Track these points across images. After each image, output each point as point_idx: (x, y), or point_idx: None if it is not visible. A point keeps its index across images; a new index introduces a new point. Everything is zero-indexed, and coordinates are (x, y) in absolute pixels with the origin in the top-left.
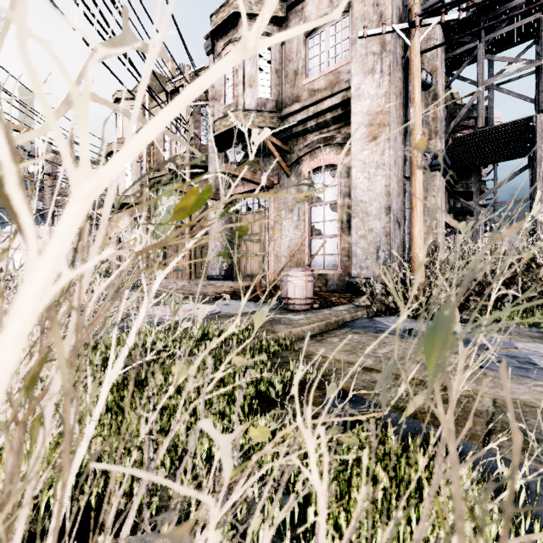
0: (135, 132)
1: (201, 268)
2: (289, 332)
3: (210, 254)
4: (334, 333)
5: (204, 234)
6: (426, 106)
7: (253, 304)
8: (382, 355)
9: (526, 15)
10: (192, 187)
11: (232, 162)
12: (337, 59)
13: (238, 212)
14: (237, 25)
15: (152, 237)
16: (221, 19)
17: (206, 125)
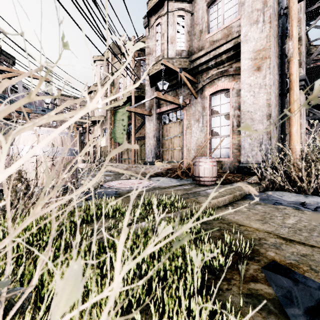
0: (103, 79)
1: (141, 157)
2: (209, 202)
3: (146, 149)
4: (240, 203)
5: (142, 137)
6: None
7: (175, 180)
8: (292, 225)
9: None
10: (136, 108)
11: (161, 90)
12: (229, 19)
13: (163, 123)
14: (163, 6)
15: (112, 139)
16: (154, 3)
17: (144, 71)
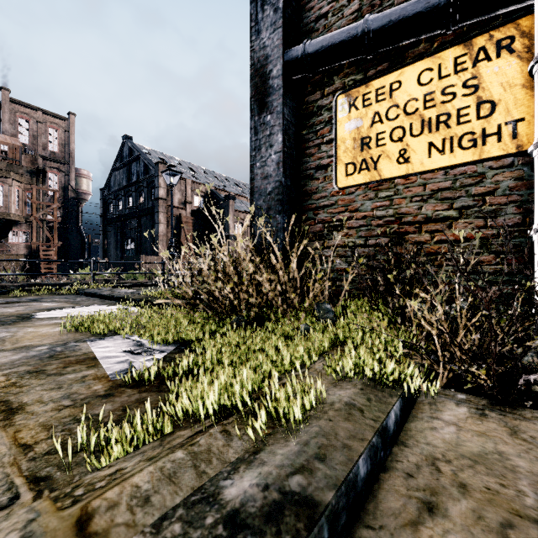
0: None
1: None
2: None
3: None
4: None
5: None
6: None
7: None
8: None
9: None
10: None
11: None
12: None
13: None
14: None
15: None
16: None
17: None
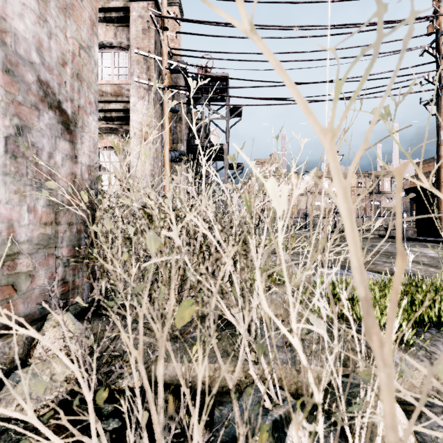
0: None
1: None
2: None
3: None
4: None
5: None
6: (176, 122)
7: None
8: None
9: (222, 90)
10: None
11: None
12: (120, 77)
13: None
14: None
15: None
16: None
17: None
